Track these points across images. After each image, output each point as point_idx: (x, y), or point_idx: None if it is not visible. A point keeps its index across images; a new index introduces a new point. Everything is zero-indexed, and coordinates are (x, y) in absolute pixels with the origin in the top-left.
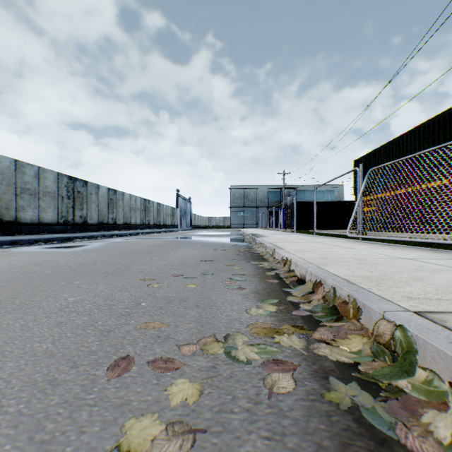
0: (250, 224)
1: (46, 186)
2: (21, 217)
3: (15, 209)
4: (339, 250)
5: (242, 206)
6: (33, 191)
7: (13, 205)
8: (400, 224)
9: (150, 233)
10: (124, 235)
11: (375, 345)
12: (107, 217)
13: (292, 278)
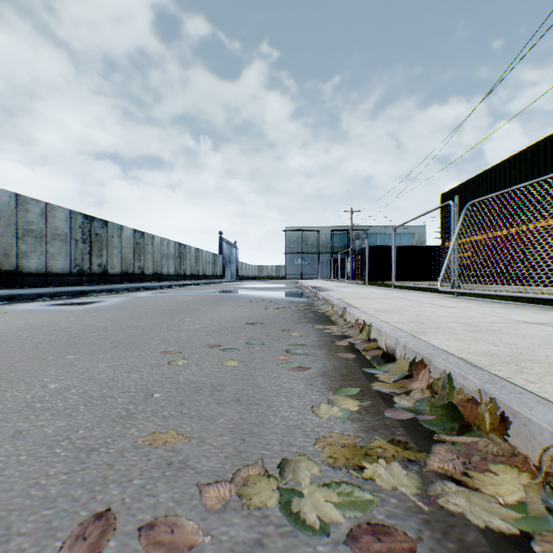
0: (309, 274)
1: (55, 227)
2: (24, 266)
3: (16, 255)
4: (433, 309)
5: (300, 252)
6: (39, 233)
7: (14, 250)
8: (501, 274)
9: (185, 285)
10: (153, 288)
11: (549, 492)
12: (133, 266)
13: (375, 351)
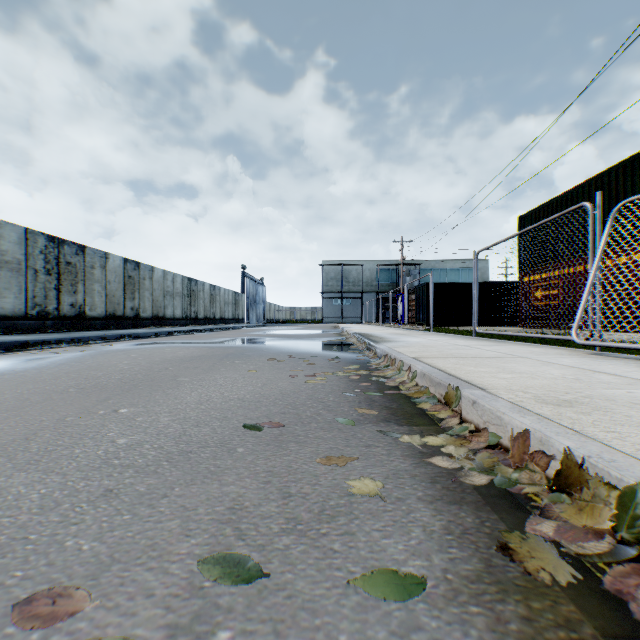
0: (351, 317)
1: (1, 251)
2: None
3: None
4: None
5: (340, 291)
6: None
7: None
8: (604, 317)
9: (193, 332)
10: (145, 336)
11: None
12: (123, 307)
13: None
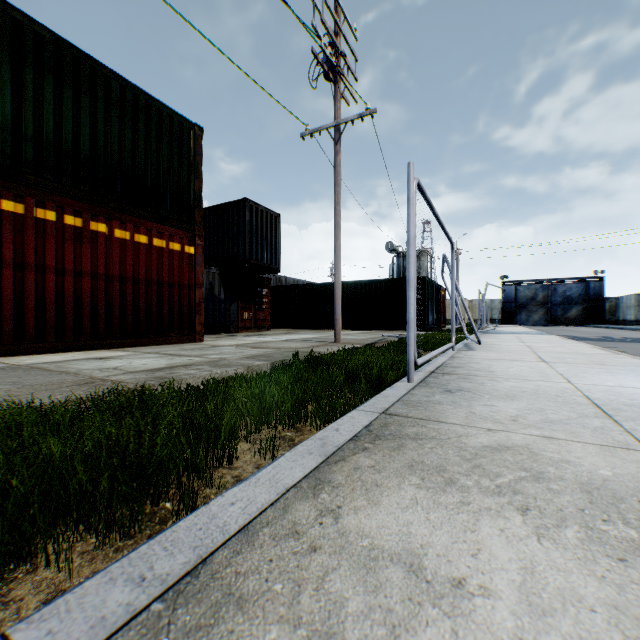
0: None
1: None
2: None
3: None
4: (543, 345)
5: None
6: None
7: None
8: None
9: None
10: None
11: None
12: None
13: None
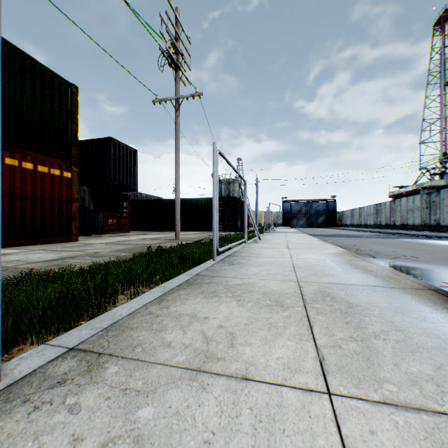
0: None
1: None
2: None
3: None
4: (295, 239)
5: None
6: None
7: None
8: None
9: None
10: None
11: None
12: None
13: None
